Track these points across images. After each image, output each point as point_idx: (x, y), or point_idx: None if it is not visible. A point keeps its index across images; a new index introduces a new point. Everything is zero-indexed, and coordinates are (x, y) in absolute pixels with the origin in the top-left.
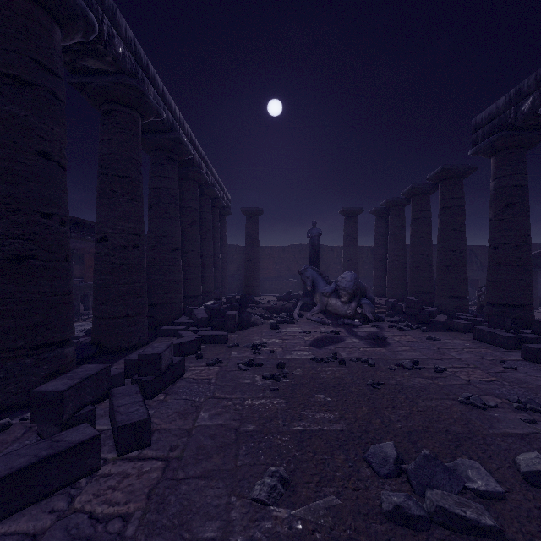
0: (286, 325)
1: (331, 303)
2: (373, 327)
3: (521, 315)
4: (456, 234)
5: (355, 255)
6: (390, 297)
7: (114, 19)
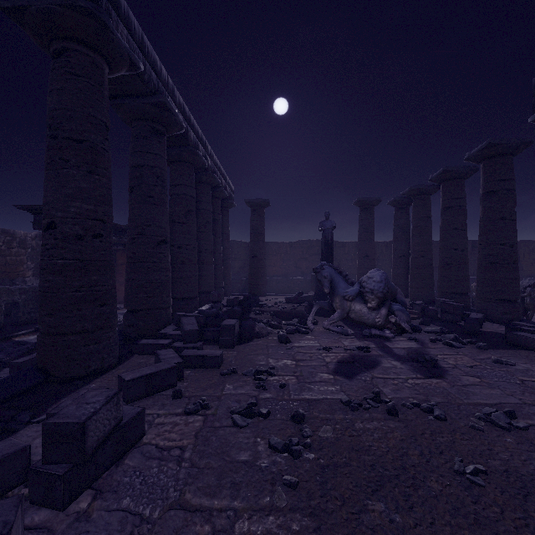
0: (299, 336)
1: (355, 308)
2: (410, 341)
3: None
4: (506, 224)
5: (372, 251)
6: (413, 298)
7: None
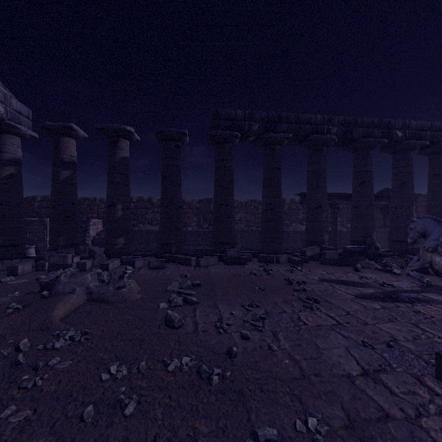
0: (382, 273)
1: (435, 260)
2: None
3: None
4: None
5: None
6: None
7: (252, 118)
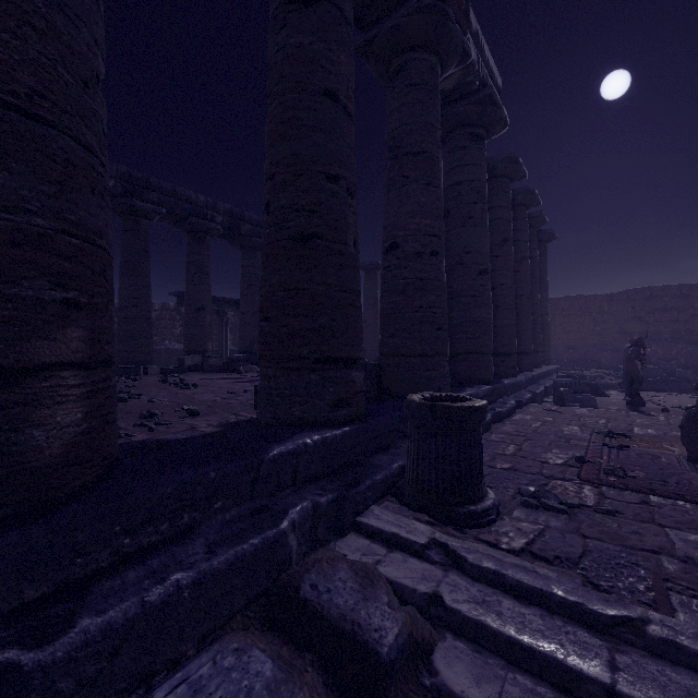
0: None
1: None
2: None
3: (450, 368)
4: None
5: None
6: None
7: None
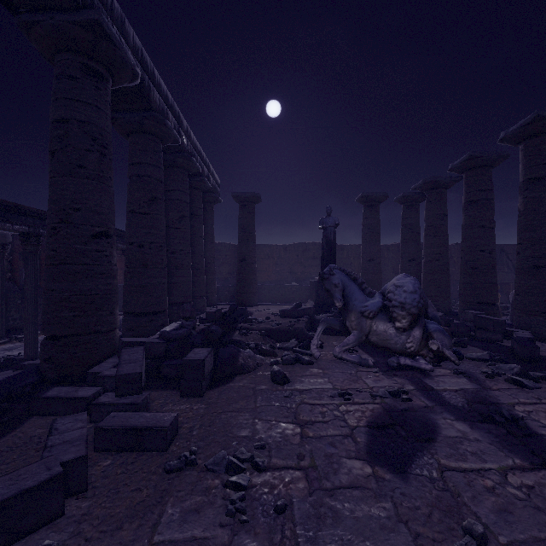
0: (300, 368)
1: (377, 329)
2: (457, 376)
3: None
4: None
5: (378, 254)
6: None
7: None
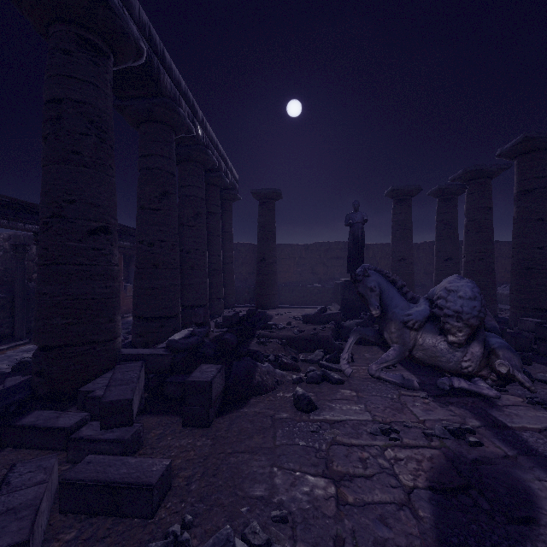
0: (329, 389)
1: (424, 343)
2: (534, 407)
3: None
4: None
5: (409, 253)
6: None
7: None
